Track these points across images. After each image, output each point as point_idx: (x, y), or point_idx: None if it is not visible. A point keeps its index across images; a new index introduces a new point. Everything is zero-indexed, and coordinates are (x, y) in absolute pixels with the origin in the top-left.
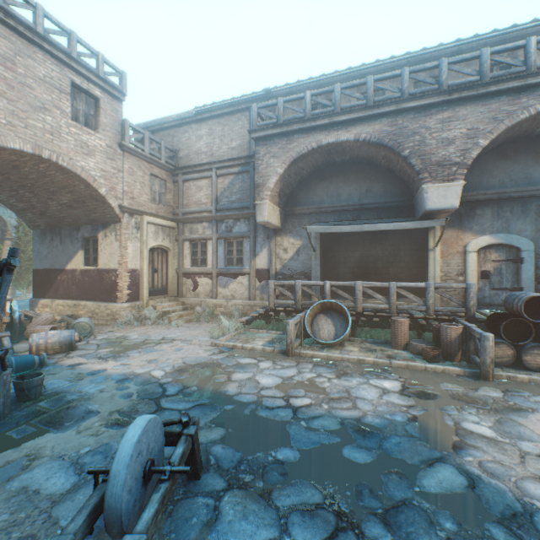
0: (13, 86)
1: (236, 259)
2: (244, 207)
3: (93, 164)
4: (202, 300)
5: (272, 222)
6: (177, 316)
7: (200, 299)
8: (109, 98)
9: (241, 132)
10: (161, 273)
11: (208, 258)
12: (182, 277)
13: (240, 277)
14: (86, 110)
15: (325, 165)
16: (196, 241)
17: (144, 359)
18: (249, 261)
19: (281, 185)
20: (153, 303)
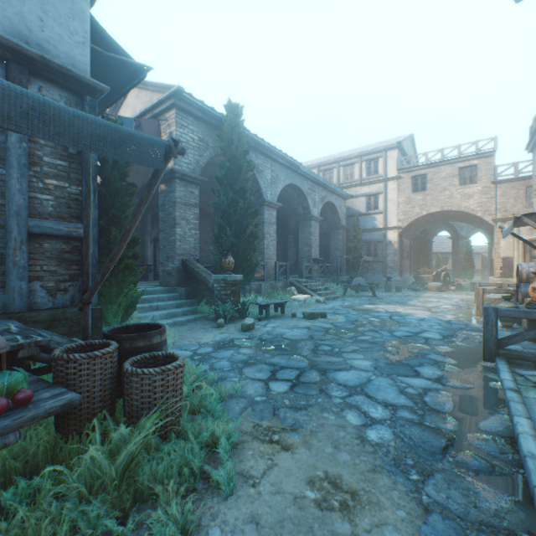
0: (432, 188)
1: None
2: None
3: (471, 202)
4: None
5: None
6: None
7: None
8: (483, 160)
9: None
10: None
11: None
12: None
13: None
14: (469, 175)
15: None
16: None
17: (442, 295)
18: None
19: None
20: None
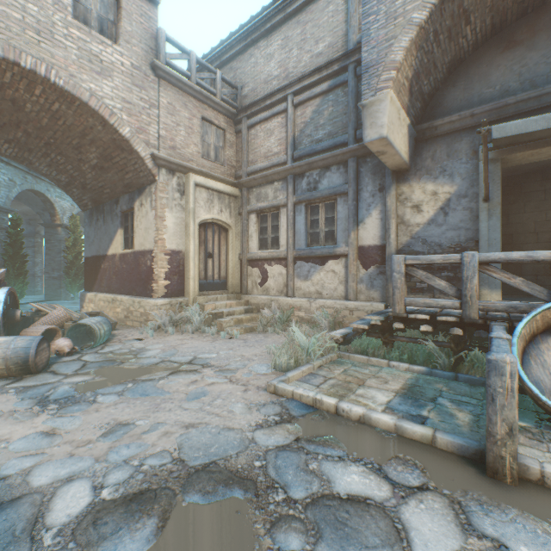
0: None
1: (324, 233)
2: (337, 145)
3: (109, 89)
4: (273, 299)
5: (394, 144)
6: (233, 322)
7: (269, 297)
8: None
9: (332, 23)
10: (218, 260)
11: (281, 235)
12: (246, 265)
13: (331, 261)
14: (101, 12)
15: (518, 8)
16: (264, 213)
17: (111, 416)
18: (345, 234)
19: (416, 61)
20: (202, 300)
